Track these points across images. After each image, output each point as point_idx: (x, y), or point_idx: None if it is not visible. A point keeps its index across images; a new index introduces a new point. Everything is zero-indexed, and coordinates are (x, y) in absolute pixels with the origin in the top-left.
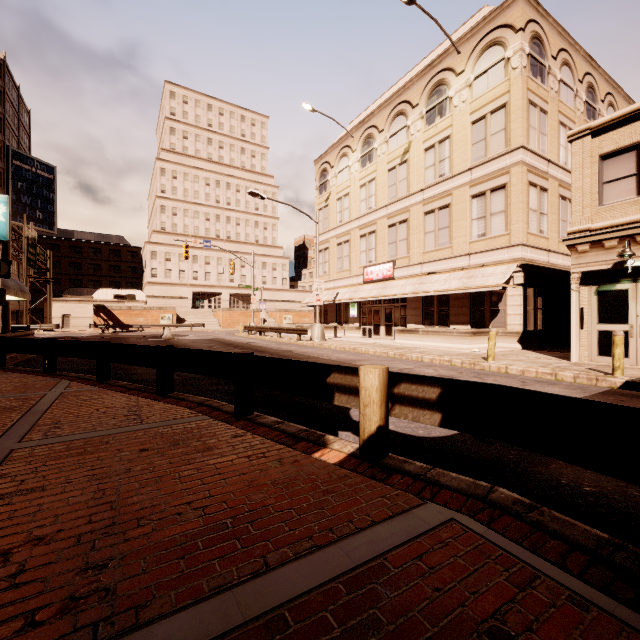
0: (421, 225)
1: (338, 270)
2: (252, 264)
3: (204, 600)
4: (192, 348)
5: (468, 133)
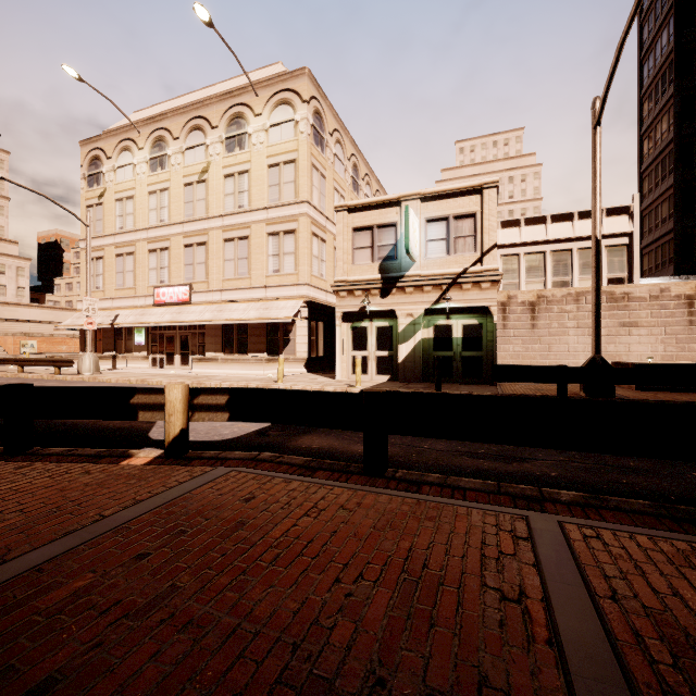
0: (221, 251)
1: (118, 287)
2: None
3: (59, 539)
4: None
5: (265, 174)
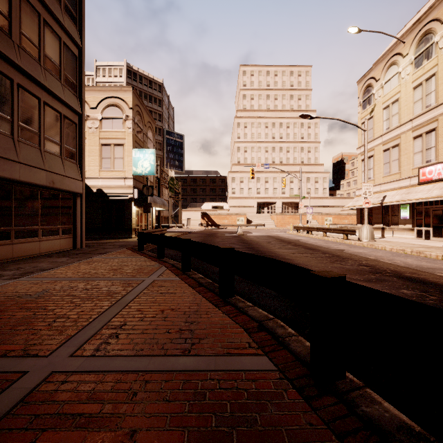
0: None
1: (384, 174)
2: (300, 178)
3: None
4: (255, 243)
5: None
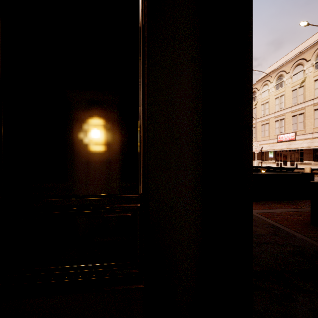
0: (312, 115)
1: (262, 136)
2: None
3: None
4: None
5: None
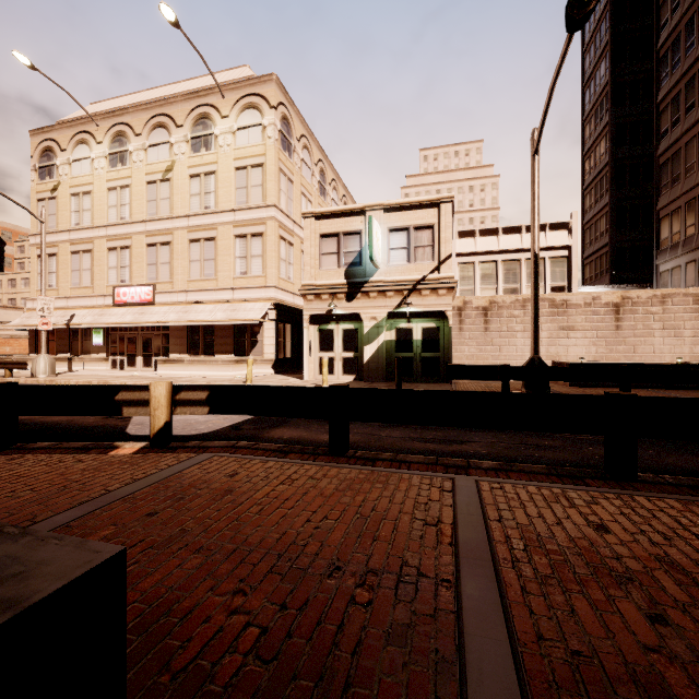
0: (186, 252)
1: (73, 285)
2: None
3: (76, 507)
4: None
5: (232, 176)
